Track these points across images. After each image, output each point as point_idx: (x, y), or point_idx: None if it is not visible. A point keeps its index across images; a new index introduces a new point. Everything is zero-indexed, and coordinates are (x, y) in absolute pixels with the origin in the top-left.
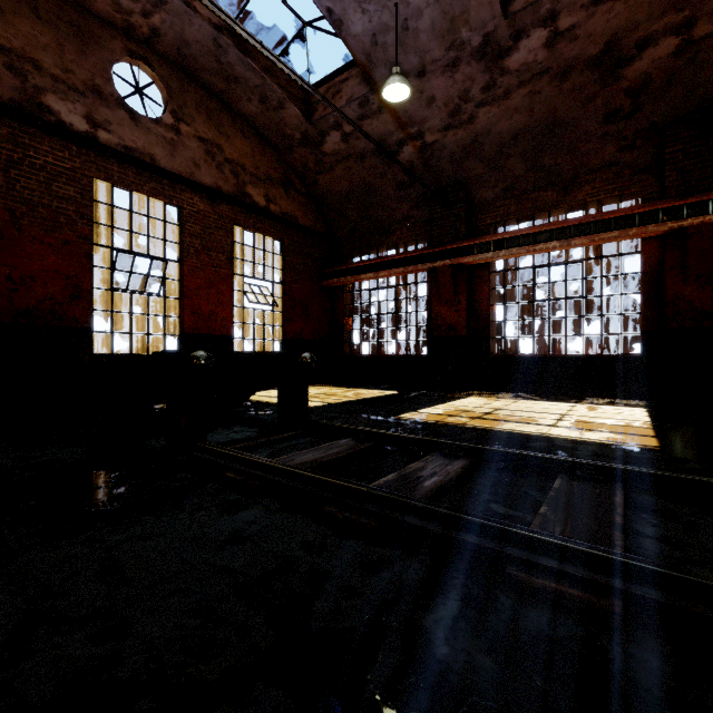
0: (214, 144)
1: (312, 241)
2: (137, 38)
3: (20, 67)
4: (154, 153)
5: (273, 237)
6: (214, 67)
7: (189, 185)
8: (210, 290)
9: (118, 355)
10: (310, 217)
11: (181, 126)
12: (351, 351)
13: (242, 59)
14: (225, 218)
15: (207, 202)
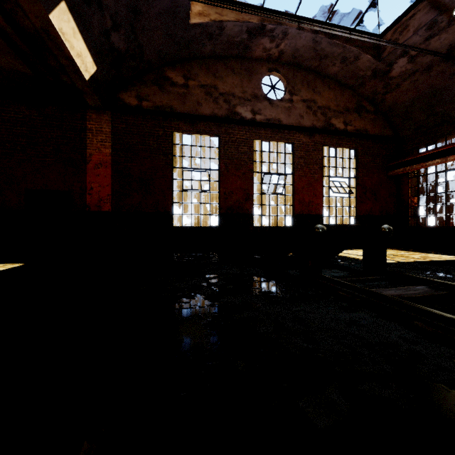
0: (311, 100)
1: (379, 144)
2: (272, 60)
3: (228, 99)
4: (280, 118)
5: (349, 148)
6: (312, 55)
7: (298, 129)
8: (308, 188)
9: (264, 227)
10: (378, 127)
11: (293, 98)
12: (416, 223)
13: (330, 42)
14: (318, 143)
15: (307, 136)
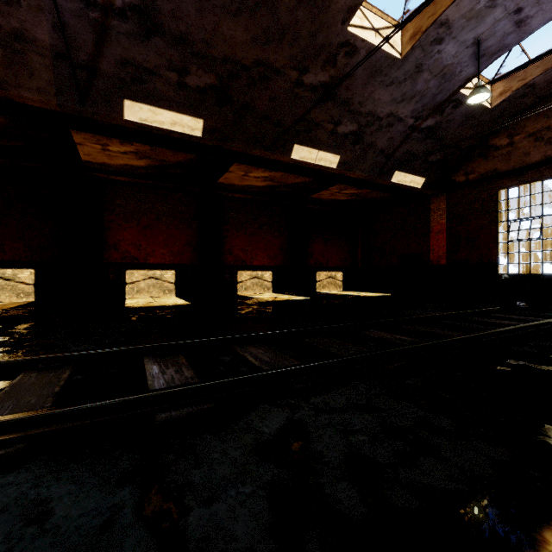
0: None
1: None
2: None
3: None
4: None
5: None
6: None
7: None
8: None
9: None
10: None
11: None
12: None
13: None
14: None
15: None
